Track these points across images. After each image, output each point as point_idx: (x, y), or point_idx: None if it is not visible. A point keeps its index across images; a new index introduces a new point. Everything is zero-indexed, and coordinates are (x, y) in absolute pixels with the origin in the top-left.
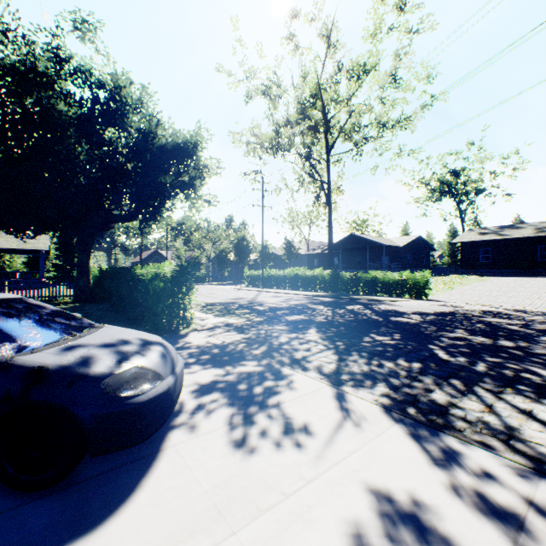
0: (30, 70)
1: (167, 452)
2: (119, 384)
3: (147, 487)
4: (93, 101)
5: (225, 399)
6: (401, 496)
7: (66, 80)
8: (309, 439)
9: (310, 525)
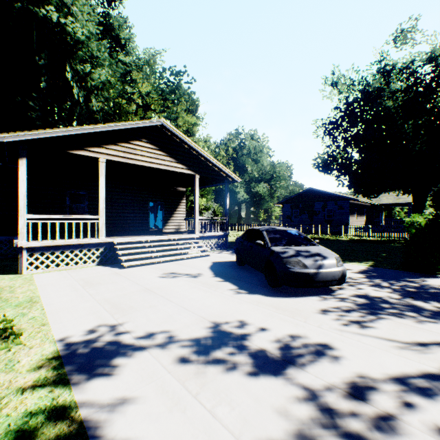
0: (365, 95)
1: (303, 298)
2: (287, 262)
3: (284, 298)
4: (405, 89)
5: (360, 302)
6: (334, 352)
7: (392, 83)
8: (353, 327)
9: (294, 326)
